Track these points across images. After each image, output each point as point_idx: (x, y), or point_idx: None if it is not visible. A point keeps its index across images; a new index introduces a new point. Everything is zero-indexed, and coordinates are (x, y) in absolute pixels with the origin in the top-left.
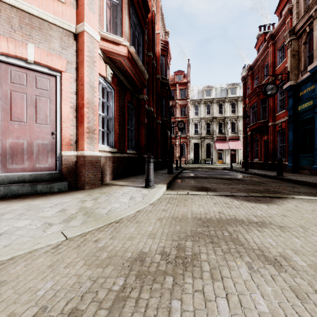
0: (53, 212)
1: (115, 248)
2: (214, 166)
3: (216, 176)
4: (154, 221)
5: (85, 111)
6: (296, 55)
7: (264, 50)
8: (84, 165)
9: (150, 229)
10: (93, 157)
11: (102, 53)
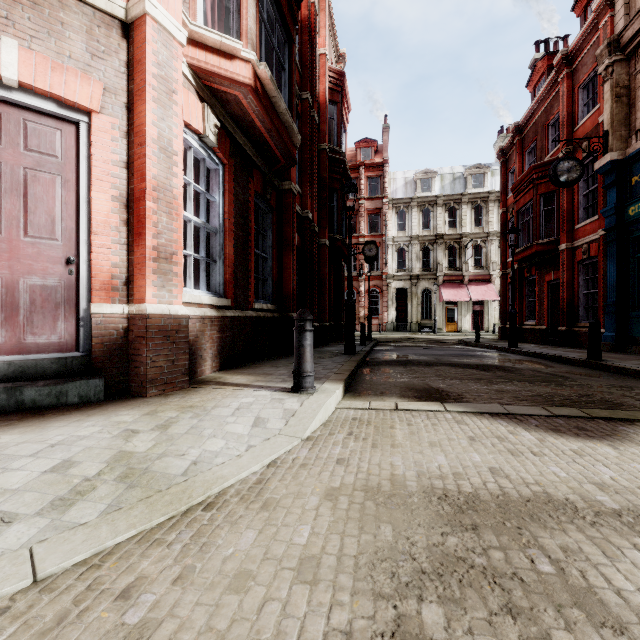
0: (32, 474)
1: (179, 634)
2: (440, 337)
3: (451, 360)
4: (314, 503)
5: (148, 207)
6: (625, 95)
7: (549, 89)
8: (146, 338)
9: (302, 538)
10: (168, 318)
11: (193, 77)
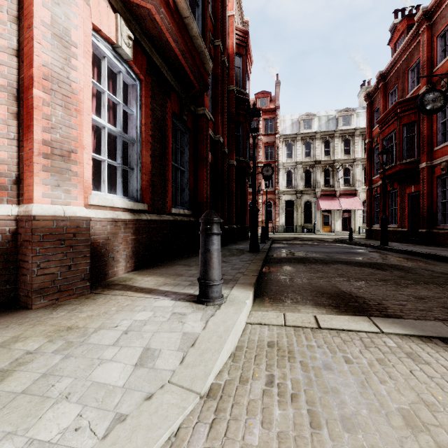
0: None
1: None
2: (319, 236)
3: (341, 258)
4: None
5: (36, 96)
6: None
7: (410, 41)
8: (31, 243)
9: None
10: (63, 220)
11: None
